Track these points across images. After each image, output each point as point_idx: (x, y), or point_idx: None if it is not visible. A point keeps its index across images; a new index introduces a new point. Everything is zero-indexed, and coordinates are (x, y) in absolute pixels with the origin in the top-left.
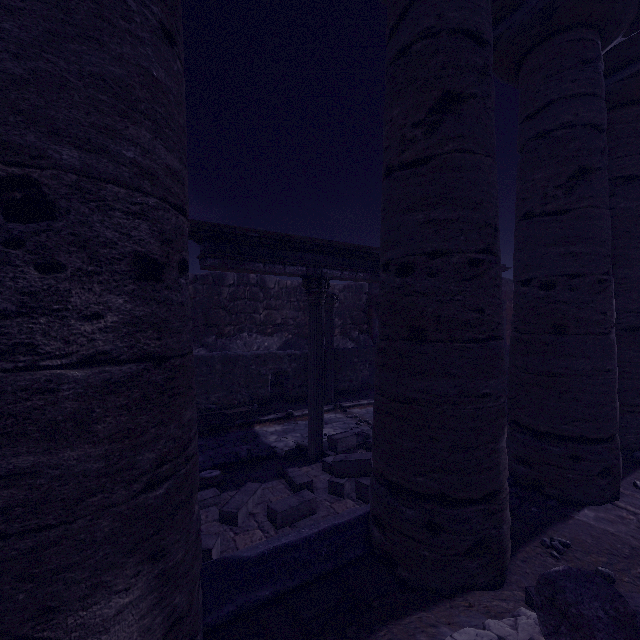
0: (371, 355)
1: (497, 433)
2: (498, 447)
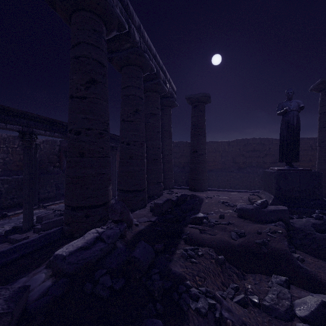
0: (62, 178)
1: (108, 185)
2: (108, 189)
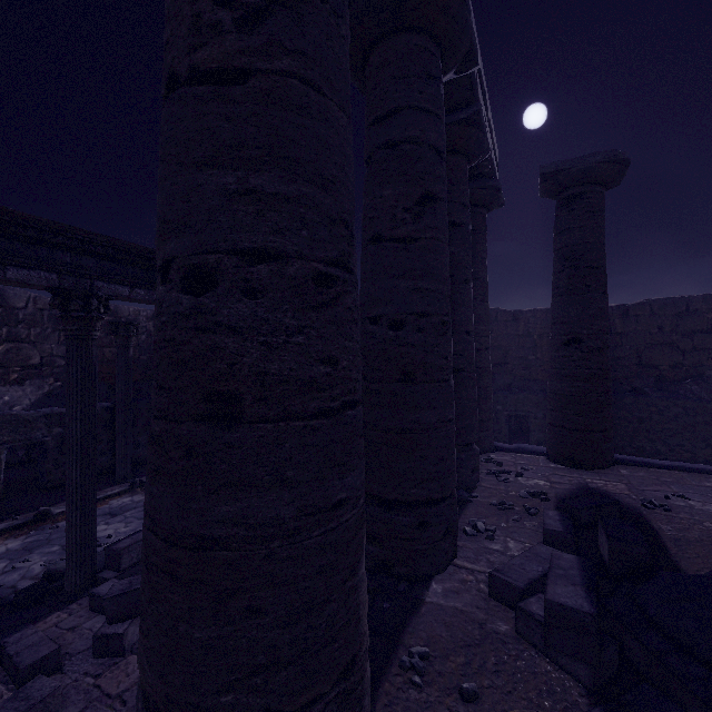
0: None
1: (356, 558)
2: (358, 580)
